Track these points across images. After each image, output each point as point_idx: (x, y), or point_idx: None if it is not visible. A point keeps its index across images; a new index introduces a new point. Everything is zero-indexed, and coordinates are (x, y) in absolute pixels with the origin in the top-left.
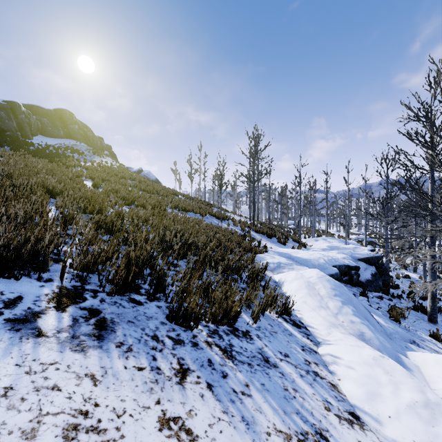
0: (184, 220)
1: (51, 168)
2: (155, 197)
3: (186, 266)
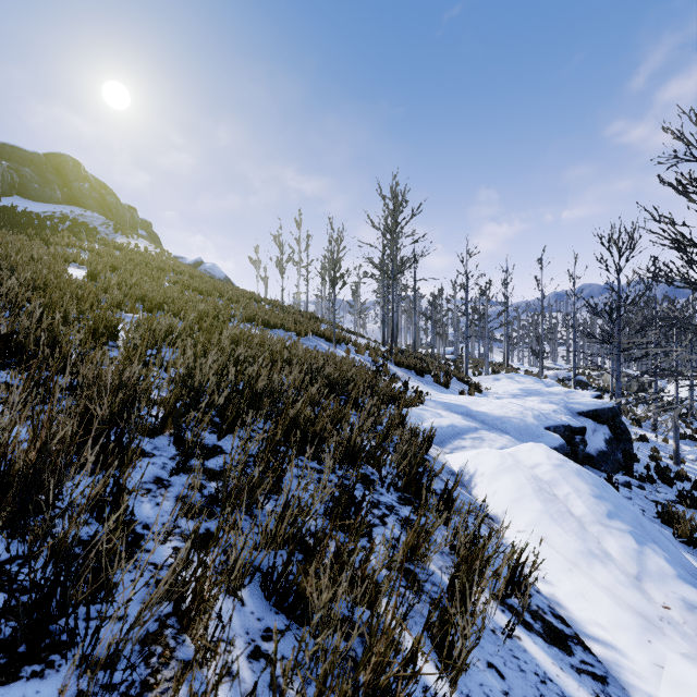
0: (261, 341)
1: (0, 239)
2: (211, 300)
3: (242, 450)
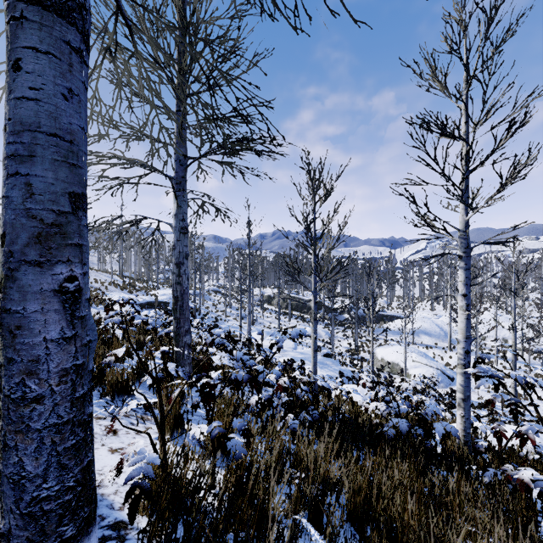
0: None
1: None
2: None
3: None
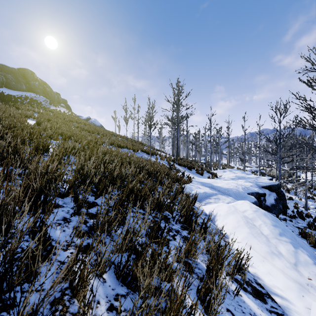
0: (117, 154)
1: None
2: (93, 135)
3: (107, 204)
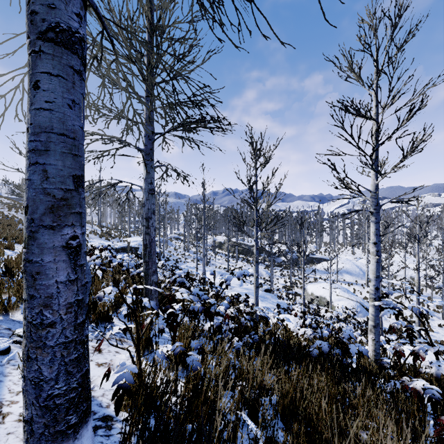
0: None
1: None
2: None
3: None
